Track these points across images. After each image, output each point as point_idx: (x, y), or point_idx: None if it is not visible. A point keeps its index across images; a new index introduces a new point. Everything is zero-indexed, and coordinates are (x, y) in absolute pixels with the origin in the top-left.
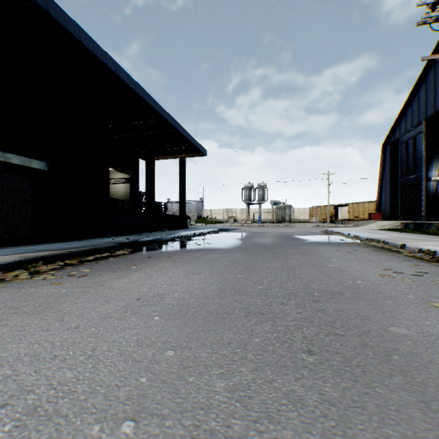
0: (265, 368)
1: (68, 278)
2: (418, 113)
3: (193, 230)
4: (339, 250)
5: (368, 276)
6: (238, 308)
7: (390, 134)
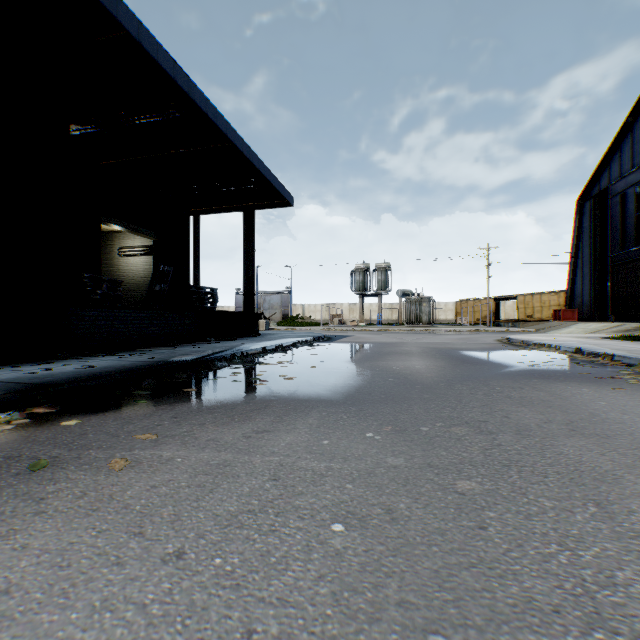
0: None
1: None
2: None
3: (265, 339)
4: None
5: None
6: None
7: (592, 183)
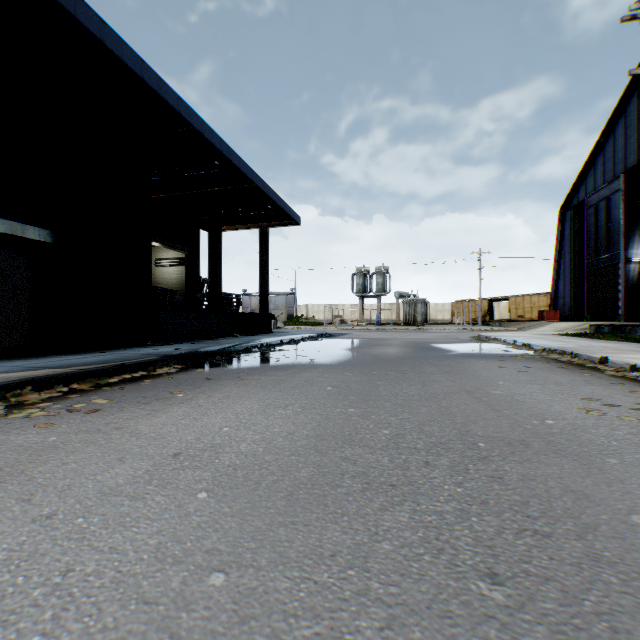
0: (409, 621)
1: (68, 416)
2: (613, 162)
3: (279, 335)
4: (505, 367)
5: (562, 410)
6: (349, 473)
7: (571, 194)
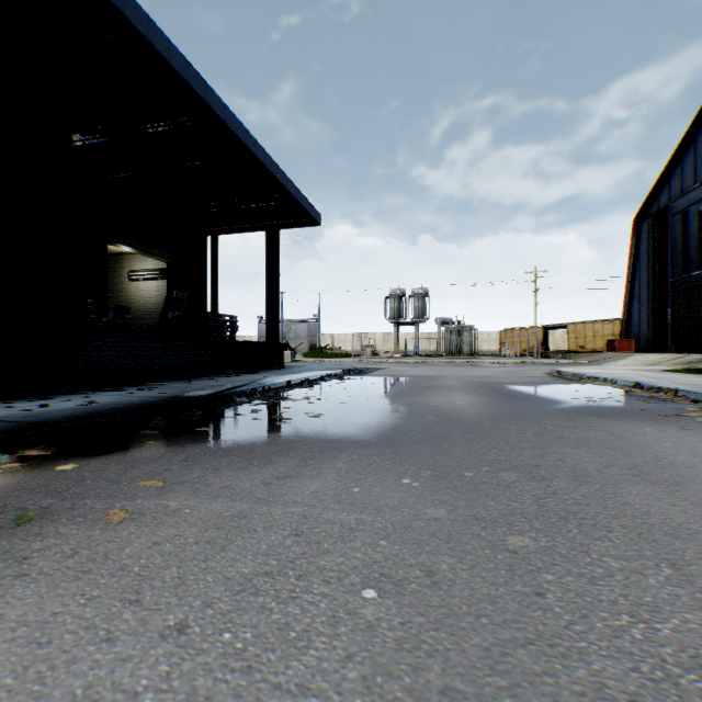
0: None
1: None
2: None
3: (290, 372)
4: None
5: None
6: None
7: (650, 200)
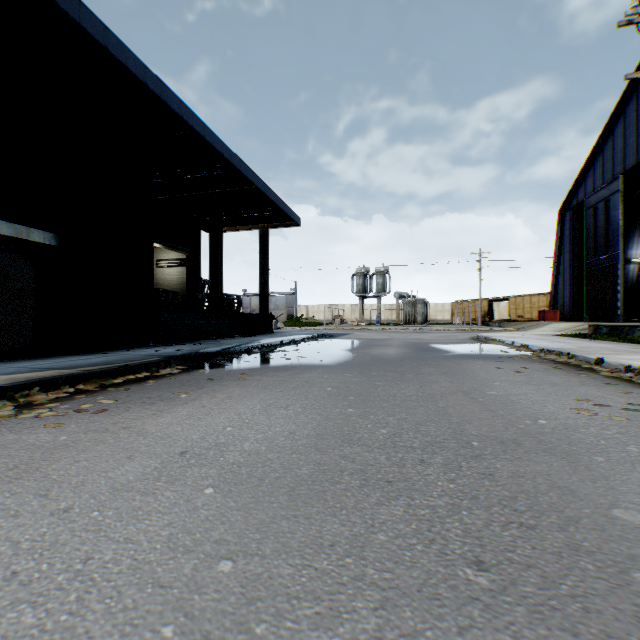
0: (400, 603)
1: (76, 416)
2: (612, 163)
3: (279, 336)
4: (502, 368)
5: (555, 411)
6: (348, 471)
7: (571, 195)
